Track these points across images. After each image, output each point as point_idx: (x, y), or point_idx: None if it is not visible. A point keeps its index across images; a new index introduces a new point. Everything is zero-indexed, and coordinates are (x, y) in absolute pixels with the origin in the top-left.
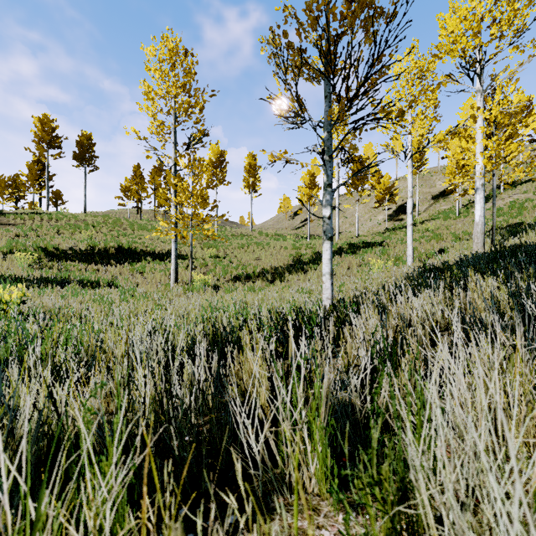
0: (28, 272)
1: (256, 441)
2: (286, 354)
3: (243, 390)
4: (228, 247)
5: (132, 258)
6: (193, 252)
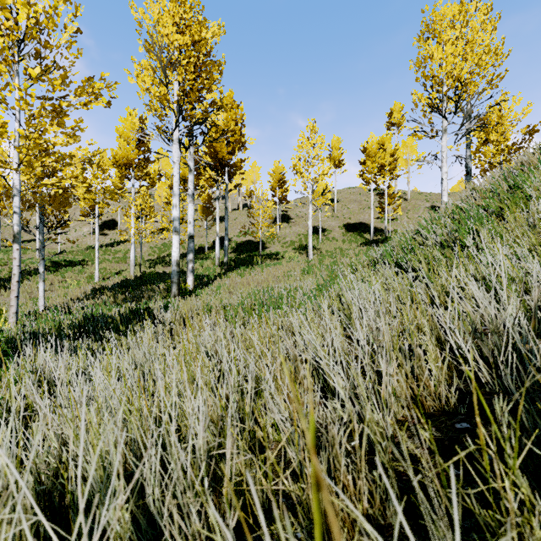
0: None
1: None
2: None
3: None
4: None
5: None
6: None
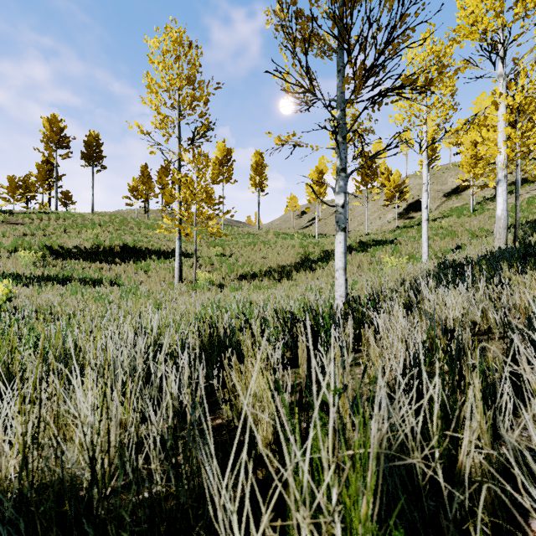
0: (31, 270)
1: (252, 514)
2: (295, 361)
3: (240, 412)
4: (234, 246)
5: (137, 256)
6: (199, 251)
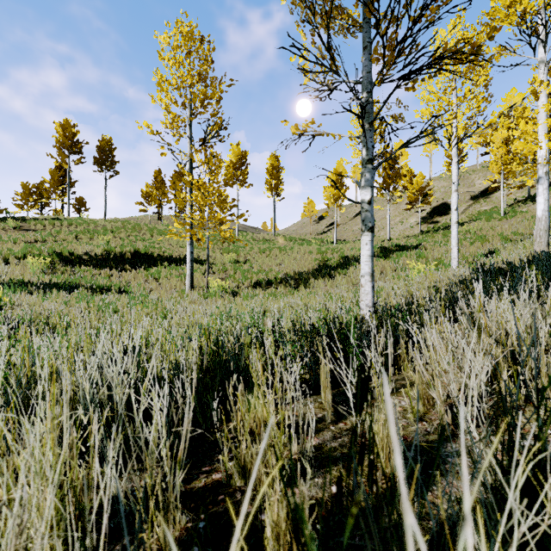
0: (39, 277)
1: None
2: (316, 385)
3: (244, 466)
4: (249, 252)
5: (148, 263)
6: (212, 257)
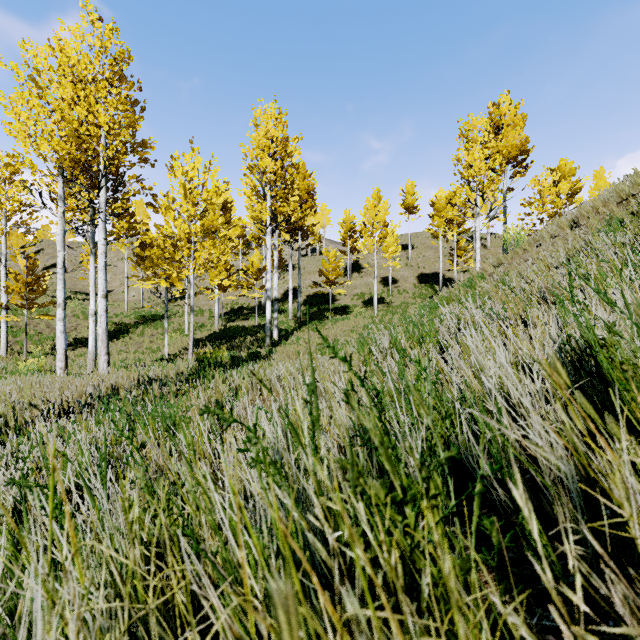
0: None
1: None
2: None
3: None
4: None
5: None
6: None
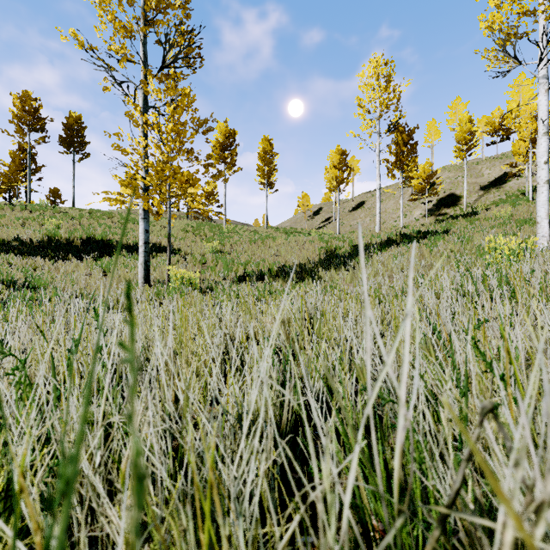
0: None
1: None
2: None
3: None
4: (236, 242)
5: (103, 252)
6: (190, 247)
